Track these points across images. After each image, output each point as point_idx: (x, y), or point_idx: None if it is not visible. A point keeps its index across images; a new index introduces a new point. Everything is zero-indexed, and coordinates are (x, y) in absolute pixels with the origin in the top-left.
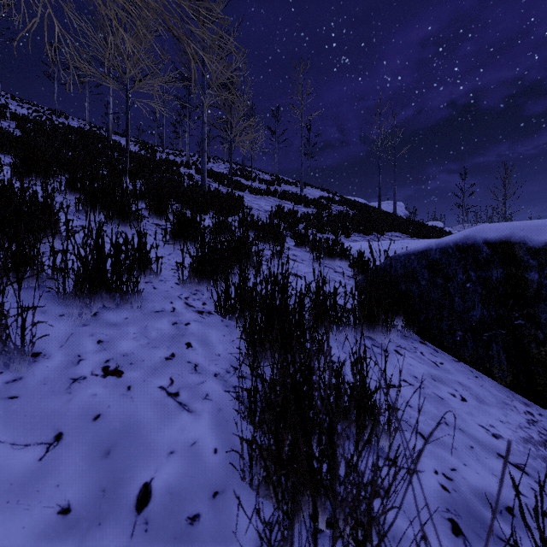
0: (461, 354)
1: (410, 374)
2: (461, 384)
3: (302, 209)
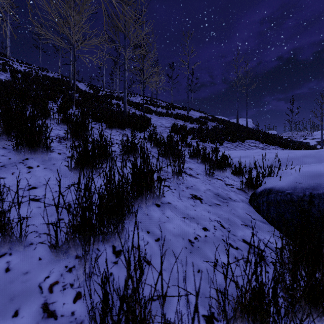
0: None
1: None
2: None
3: (189, 125)
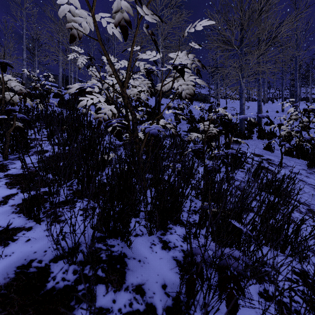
0: None
1: None
2: None
3: None
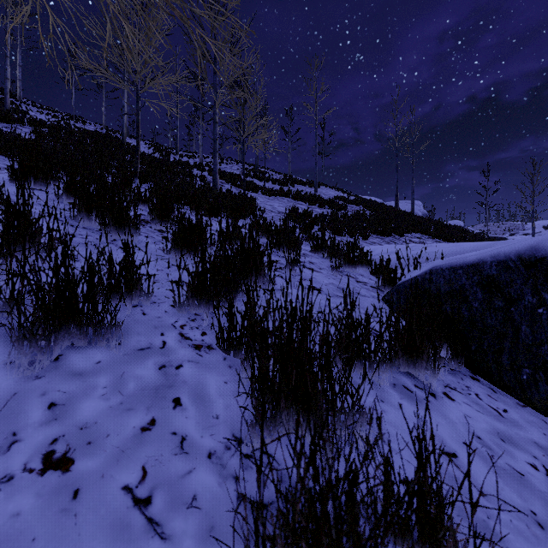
0: (527, 396)
1: (471, 433)
2: (539, 445)
3: (317, 210)
